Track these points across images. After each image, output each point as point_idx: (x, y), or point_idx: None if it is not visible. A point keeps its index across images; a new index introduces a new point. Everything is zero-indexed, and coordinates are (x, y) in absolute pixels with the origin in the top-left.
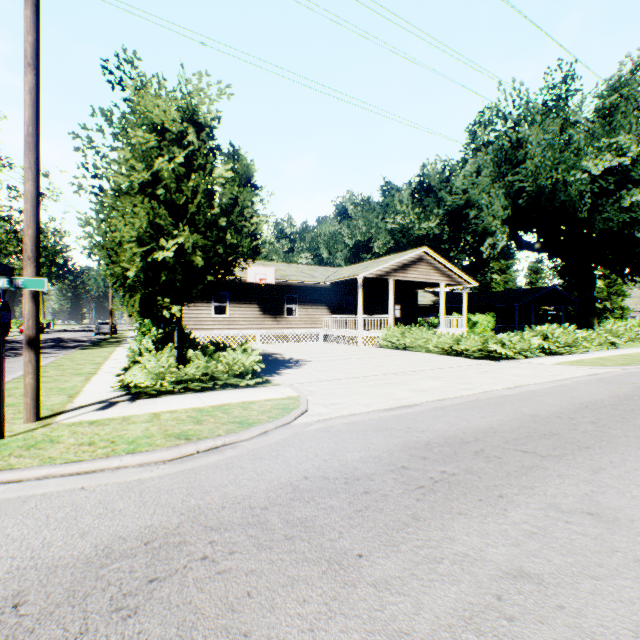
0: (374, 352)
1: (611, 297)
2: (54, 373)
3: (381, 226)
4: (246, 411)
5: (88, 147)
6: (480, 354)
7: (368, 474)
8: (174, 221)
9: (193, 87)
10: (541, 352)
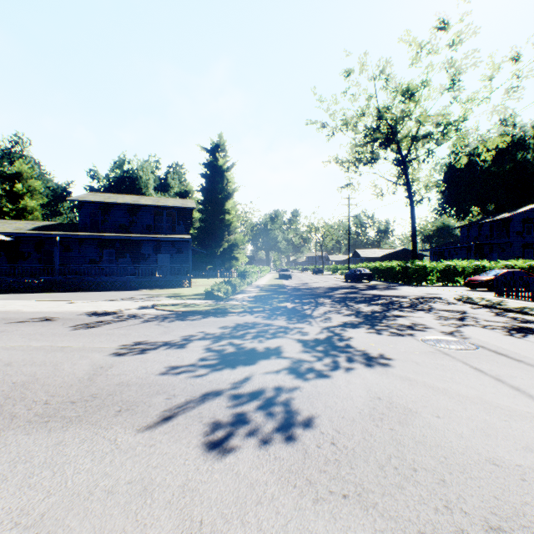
0: None
1: None
2: None
3: None
4: None
5: None
6: None
7: None
8: None
9: None
10: None
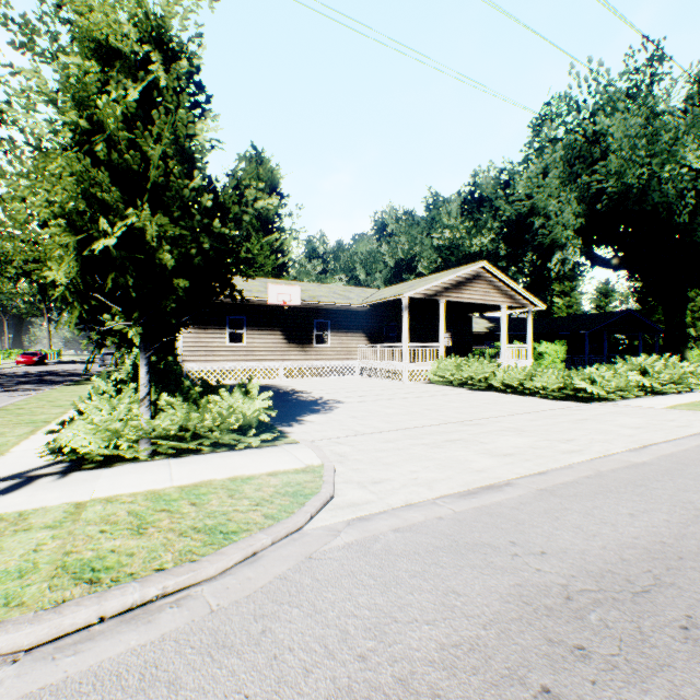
0: (423, 389)
1: (696, 323)
2: None
3: (426, 243)
4: (231, 500)
5: None
6: (562, 393)
7: None
8: (128, 196)
9: None
10: (638, 391)
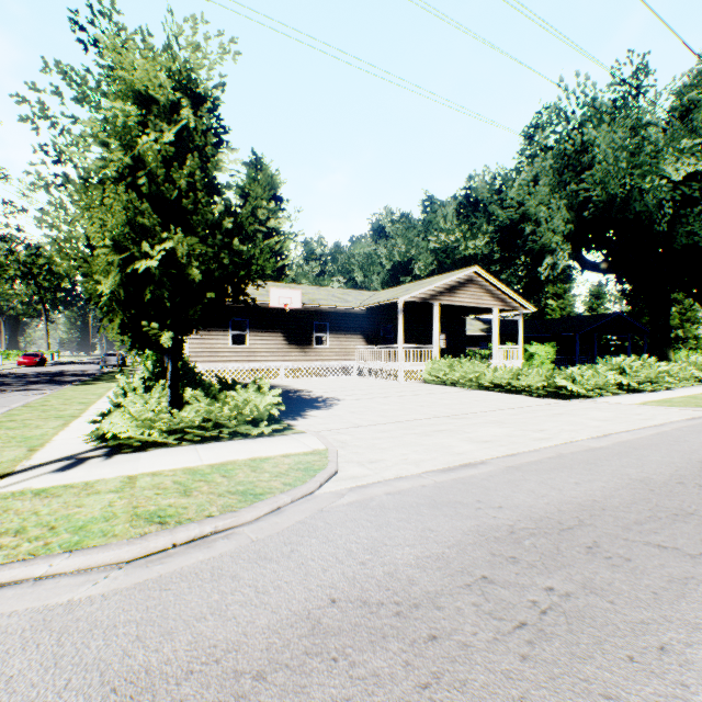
0: (417, 388)
1: (684, 325)
2: (28, 416)
3: (422, 245)
4: (254, 473)
5: (40, 116)
6: (545, 391)
7: (431, 594)
8: (163, 221)
9: (186, 41)
10: (617, 389)
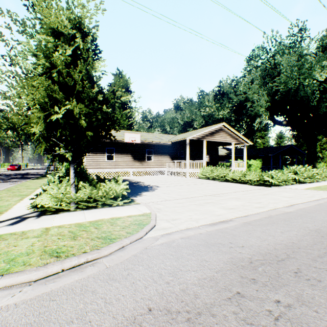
0: (196, 181)
1: (322, 151)
2: (4, 195)
3: (198, 113)
4: (112, 226)
5: None
6: (258, 183)
7: (208, 305)
8: (66, 96)
9: (77, 2)
10: (293, 181)
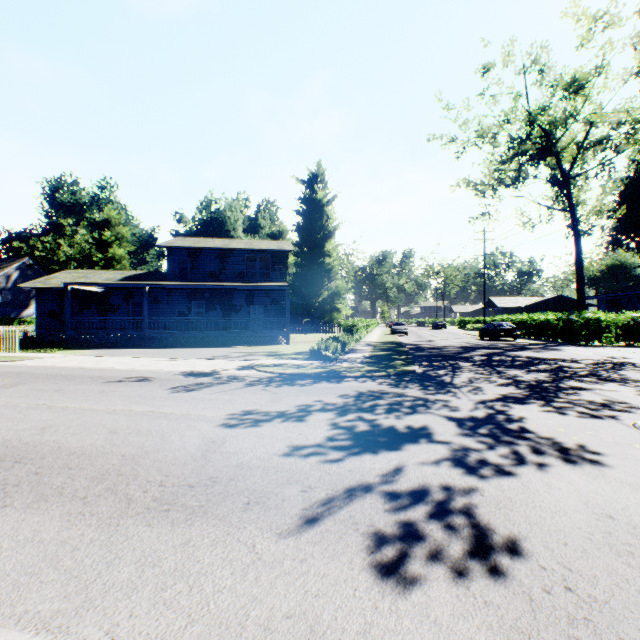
0: None
1: None
2: None
3: None
4: None
5: None
6: None
7: None
8: None
9: None
10: None
